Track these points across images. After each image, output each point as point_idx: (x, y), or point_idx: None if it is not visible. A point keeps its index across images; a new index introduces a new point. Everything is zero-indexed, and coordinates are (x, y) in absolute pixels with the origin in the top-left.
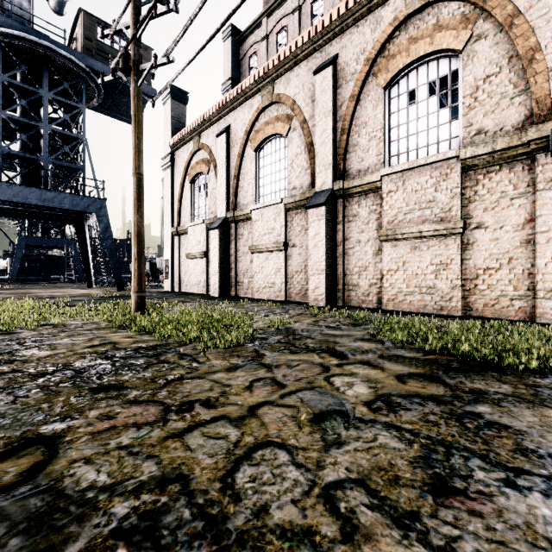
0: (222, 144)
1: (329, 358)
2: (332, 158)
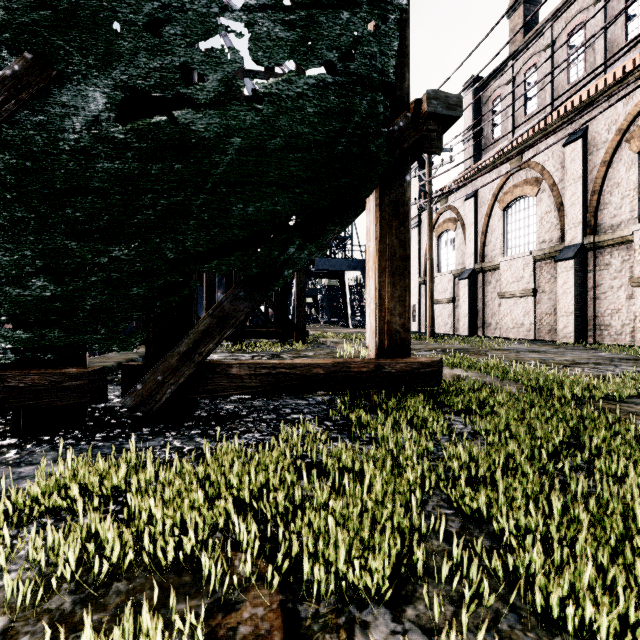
0: (470, 207)
1: (556, 354)
2: (581, 217)
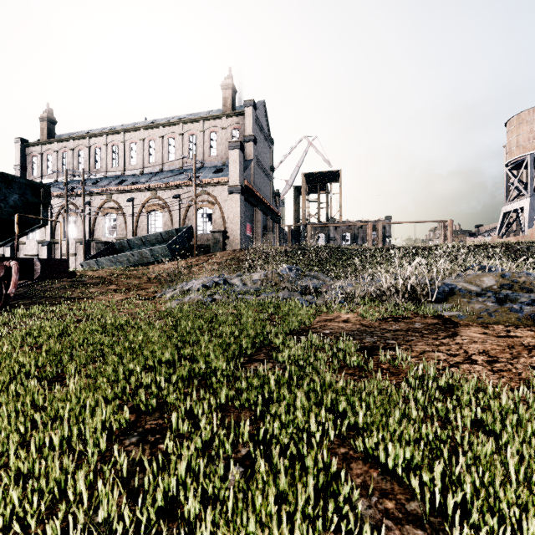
0: None
1: None
2: (50, 233)
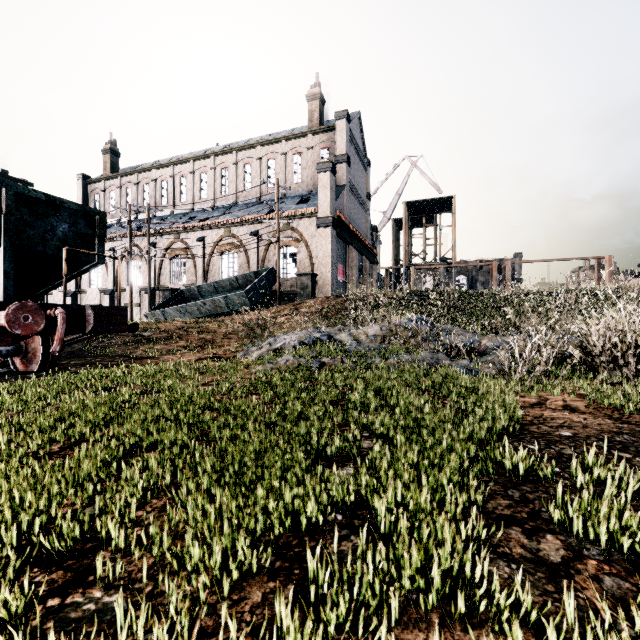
0: None
1: None
2: (113, 280)
